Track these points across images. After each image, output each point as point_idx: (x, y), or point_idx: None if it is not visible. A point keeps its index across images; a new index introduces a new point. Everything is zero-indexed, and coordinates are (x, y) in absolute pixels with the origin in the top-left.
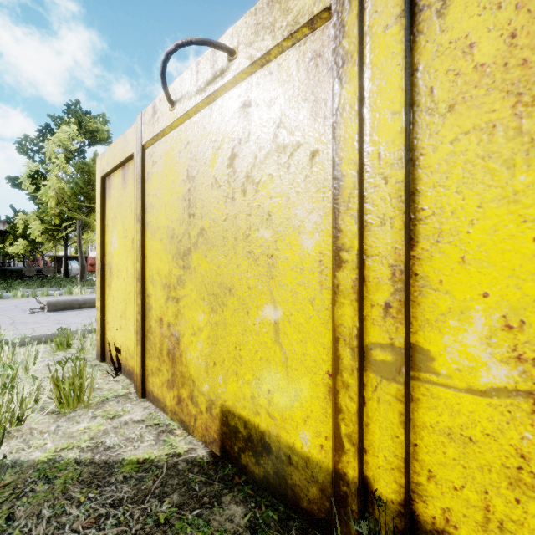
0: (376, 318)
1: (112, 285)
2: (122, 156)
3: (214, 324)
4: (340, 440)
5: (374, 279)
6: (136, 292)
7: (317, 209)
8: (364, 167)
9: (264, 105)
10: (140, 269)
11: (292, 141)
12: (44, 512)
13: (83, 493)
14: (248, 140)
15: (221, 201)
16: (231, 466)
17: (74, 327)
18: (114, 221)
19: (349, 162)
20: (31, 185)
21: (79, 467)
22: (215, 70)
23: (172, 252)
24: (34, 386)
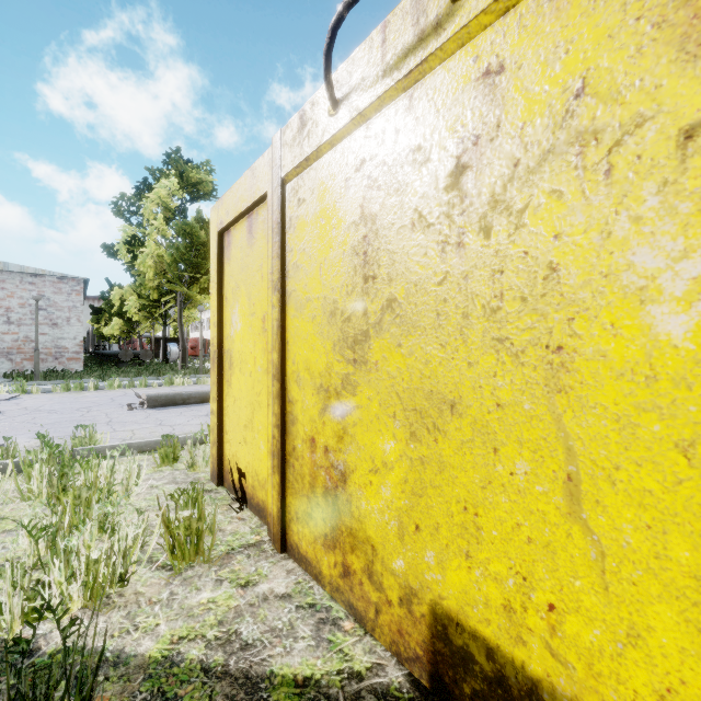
0: None
1: (232, 381)
2: (249, 200)
3: (416, 461)
4: None
5: None
6: (272, 395)
7: None
8: None
9: (538, 62)
10: (279, 362)
11: (619, 117)
12: None
13: None
14: (497, 135)
15: (433, 250)
16: None
17: (179, 430)
18: (236, 293)
19: None
20: (127, 253)
21: (208, 680)
22: (421, 27)
23: (333, 336)
24: (140, 529)
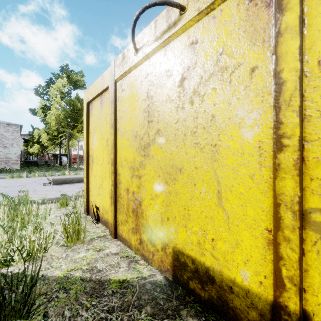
0: (316, 189)
1: (93, 168)
2: (100, 89)
3: (167, 193)
4: (281, 280)
5: (313, 159)
6: (111, 172)
7: (256, 109)
8: (302, 73)
9: (209, 41)
10: (114, 158)
11: (233, 63)
12: (66, 313)
13: (88, 301)
14: (195, 67)
15: (173, 110)
16: (182, 289)
17: (68, 194)
18: (95, 129)
19: (291, 70)
20: (42, 113)
21: (83, 283)
22: (169, 23)
23: (136, 146)
24: (52, 229)
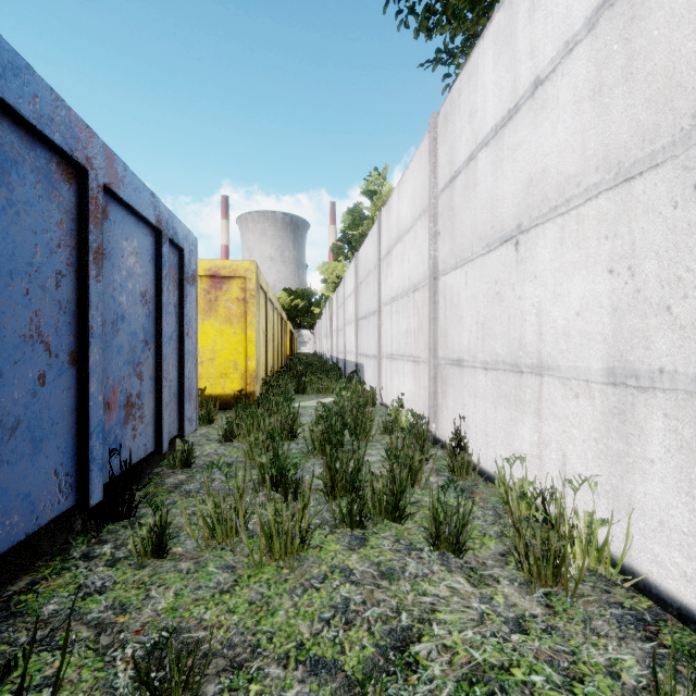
0: None
1: None
2: None
3: None
4: None
5: None
6: None
7: None
8: None
9: None
10: None
11: None
12: None
13: None
14: None
15: None
16: None
17: None
18: None
19: None
20: None
21: None
22: None
23: None
24: None
